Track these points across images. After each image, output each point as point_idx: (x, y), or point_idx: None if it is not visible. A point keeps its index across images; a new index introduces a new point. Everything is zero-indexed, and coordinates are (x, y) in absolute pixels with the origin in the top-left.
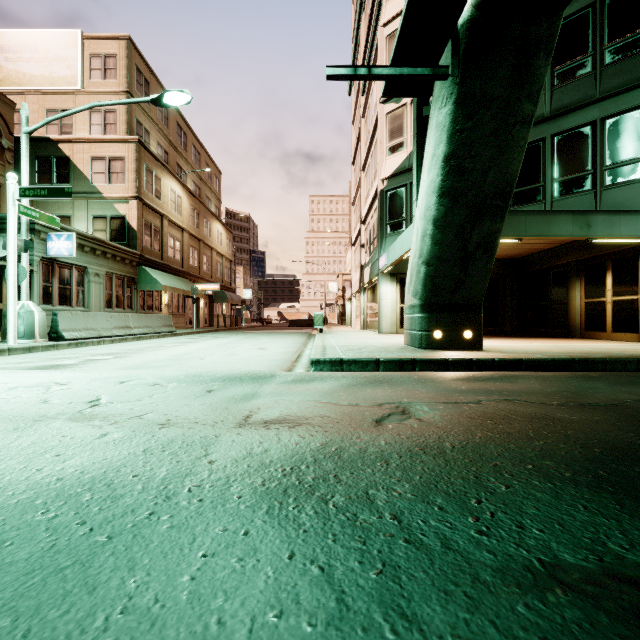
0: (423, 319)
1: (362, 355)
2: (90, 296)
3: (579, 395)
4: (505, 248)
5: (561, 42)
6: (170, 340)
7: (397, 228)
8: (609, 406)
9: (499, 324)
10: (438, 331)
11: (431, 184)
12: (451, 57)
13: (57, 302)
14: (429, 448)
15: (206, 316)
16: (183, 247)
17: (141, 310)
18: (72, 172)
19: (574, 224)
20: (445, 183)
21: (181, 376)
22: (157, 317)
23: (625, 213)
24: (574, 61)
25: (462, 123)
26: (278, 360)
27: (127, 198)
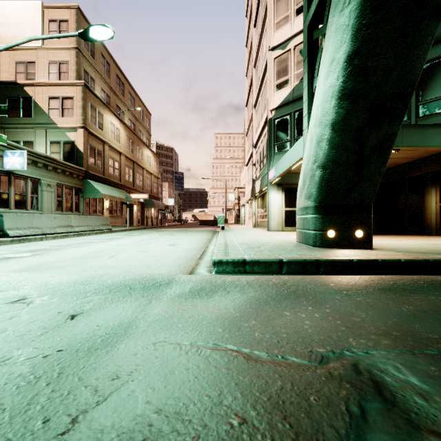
0: (317, 219)
1: (264, 254)
2: (43, 202)
3: None
4: None
5: None
6: (102, 236)
7: (283, 148)
8: None
9: None
10: (331, 230)
11: (329, 90)
12: None
13: (13, 206)
14: None
15: (139, 217)
16: (121, 166)
17: (87, 213)
18: (34, 108)
19: None
20: (347, 84)
21: (67, 283)
22: (96, 218)
23: None
24: None
25: (369, 16)
26: (182, 258)
27: (75, 128)
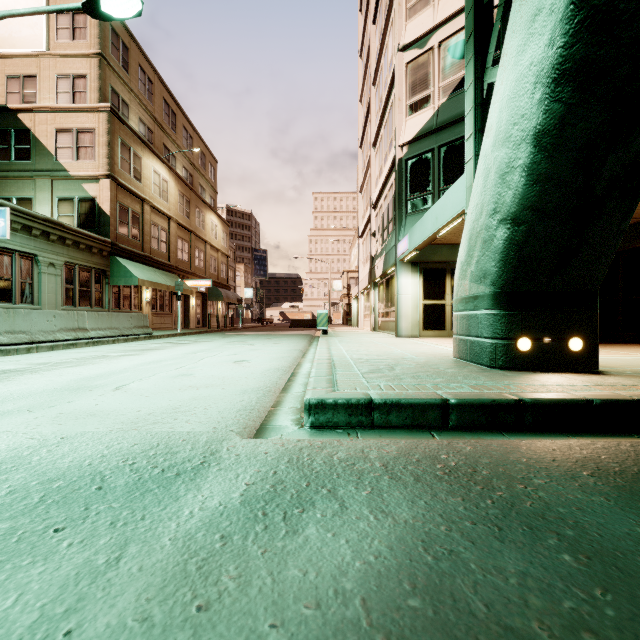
0: (499, 318)
1: (406, 387)
2: (41, 290)
3: None
4: None
5: None
6: (132, 346)
7: (420, 205)
8: None
9: None
10: (525, 338)
11: (529, 71)
12: None
13: None
14: None
15: (199, 316)
16: (170, 238)
17: (115, 308)
18: (33, 147)
19: None
20: (572, 50)
21: None
22: (127, 316)
23: None
24: None
25: None
26: (249, 392)
27: (97, 177)
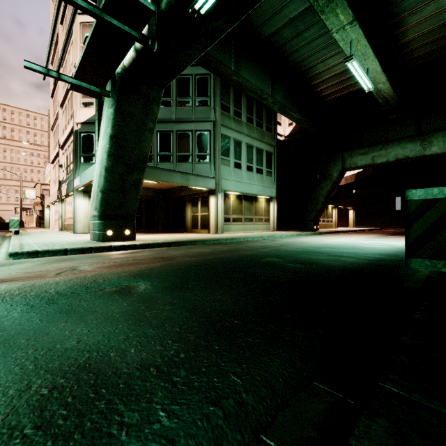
0: (101, 224)
1: (55, 247)
2: None
3: (159, 255)
4: (157, 184)
5: (180, 86)
6: None
7: (89, 160)
8: (165, 257)
9: (156, 226)
10: (110, 231)
11: (104, 147)
12: (112, 87)
13: None
14: (80, 277)
15: None
16: None
17: None
18: None
19: (182, 178)
20: (111, 150)
21: None
22: None
23: (201, 176)
24: (185, 98)
25: (119, 122)
26: None
27: None
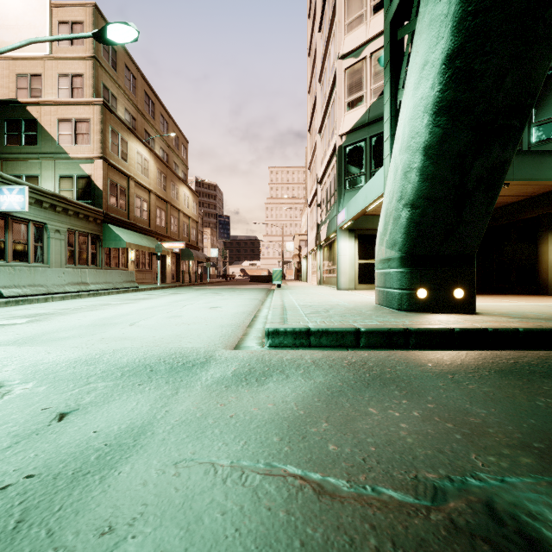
0: (404, 275)
1: (334, 322)
2: (50, 252)
3: None
4: None
5: None
6: (125, 296)
7: (356, 183)
8: None
9: None
10: (422, 289)
11: (420, 103)
12: None
13: (11, 258)
14: None
15: (173, 272)
16: (150, 208)
17: (106, 266)
18: (40, 133)
19: None
20: (445, 94)
21: (65, 362)
22: (118, 273)
23: None
24: None
25: (477, 1)
26: (226, 326)
27: (92, 158)
